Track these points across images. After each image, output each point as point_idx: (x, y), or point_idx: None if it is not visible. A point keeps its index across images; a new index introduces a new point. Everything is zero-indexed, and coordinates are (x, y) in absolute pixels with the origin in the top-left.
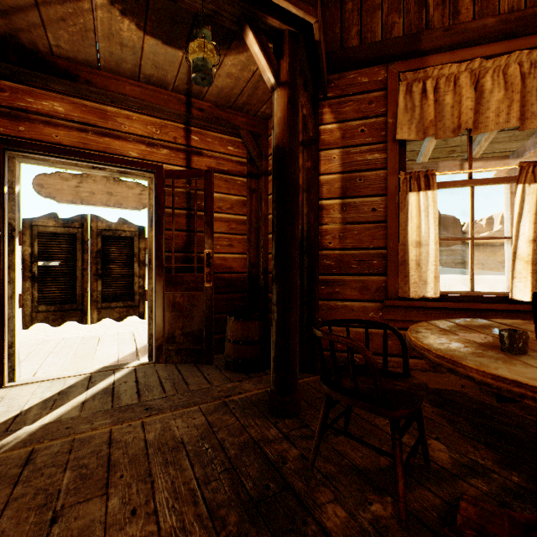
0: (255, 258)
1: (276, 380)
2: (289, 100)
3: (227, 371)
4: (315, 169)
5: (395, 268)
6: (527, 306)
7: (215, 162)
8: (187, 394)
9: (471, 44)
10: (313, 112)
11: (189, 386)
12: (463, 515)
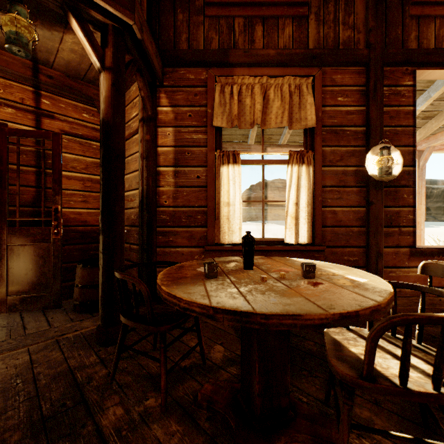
0: None
1: (102, 315)
2: (113, 83)
3: (74, 313)
4: (153, 142)
5: (213, 221)
6: (292, 247)
7: (68, 126)
8: (20, 338)
9: (261, 65)
10: (151, 95)
11: (26, 330)
12: (202, 393)
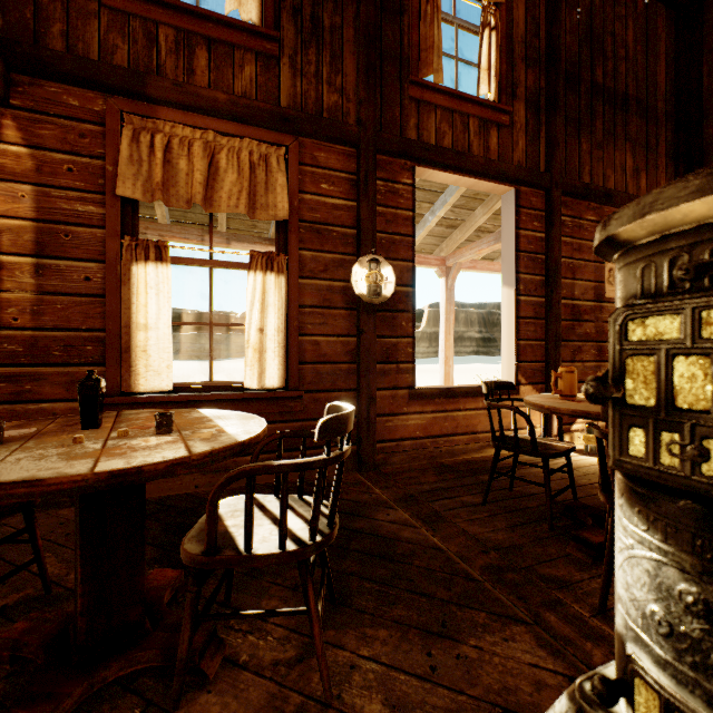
0: None
1: None
2: None
3: None
4: None
5: (117, 355)
6: (255, 394)
7: None
8: None
9: (206, 113)
10: None
11: None
12: (2, 638)
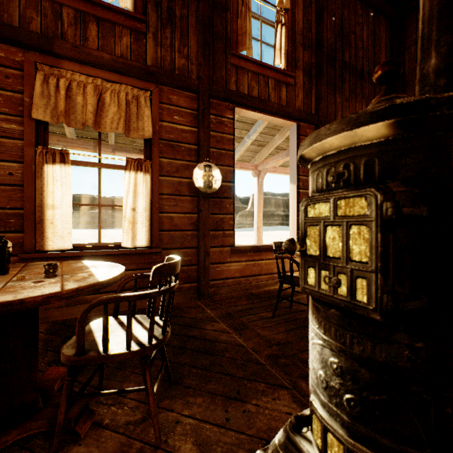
0: None
1: None
2: None
3: None
4: None
5: (32, 226)
6: (129, 251)
7: None
8: None
9: (95, 66)
10: None
11: None
12: None
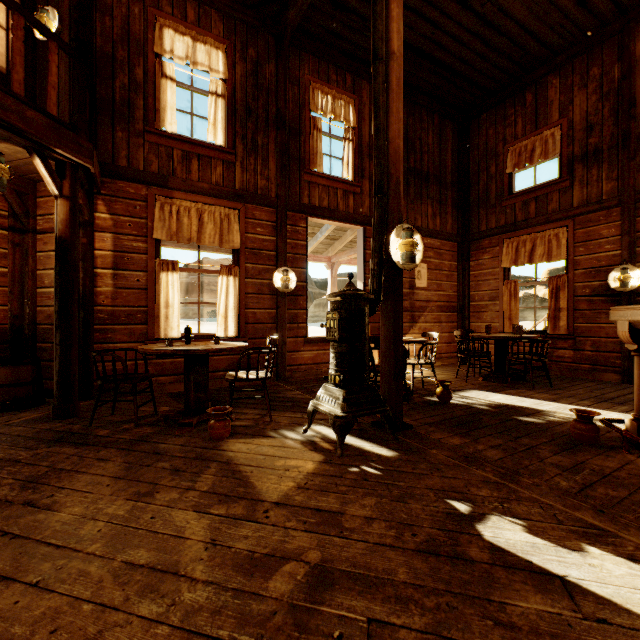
0: (20, 310)
1: (60, 396)
2: (71, 209)
3: None
4: (90, 245)
5: (153, 320)
6: (223, 339)
7: None
8: None
9: (197, 194)
10: (89, 201)
11: None
12: (161, 413)
